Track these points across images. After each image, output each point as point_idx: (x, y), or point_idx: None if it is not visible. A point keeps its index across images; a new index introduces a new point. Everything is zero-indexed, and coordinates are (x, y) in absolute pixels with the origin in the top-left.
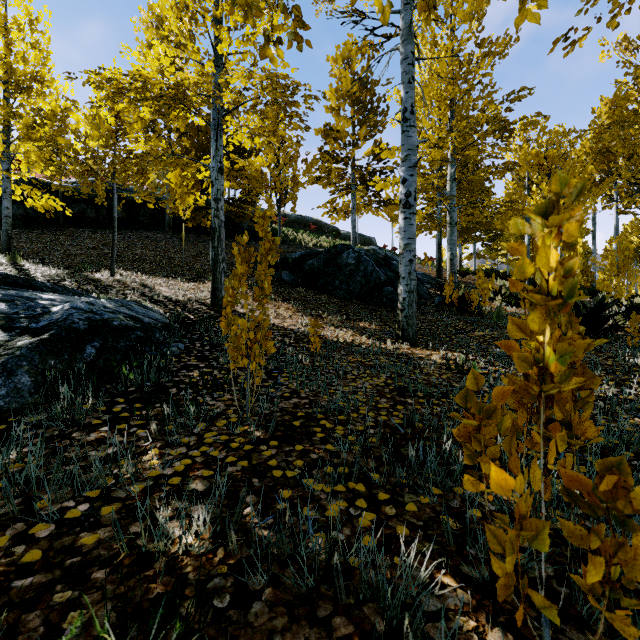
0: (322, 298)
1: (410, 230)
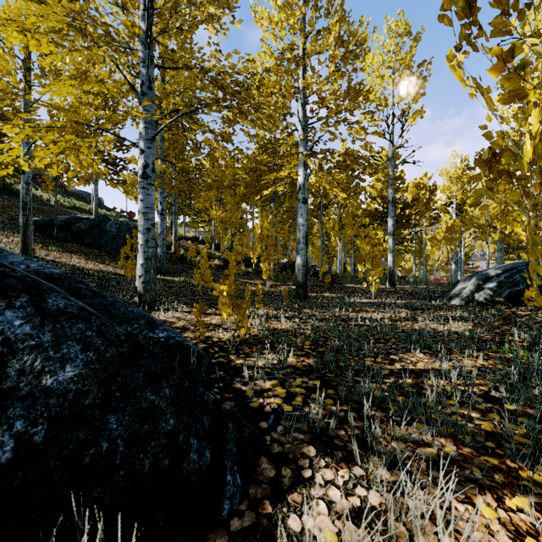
0: (95, 252)
1: (164, 225)
